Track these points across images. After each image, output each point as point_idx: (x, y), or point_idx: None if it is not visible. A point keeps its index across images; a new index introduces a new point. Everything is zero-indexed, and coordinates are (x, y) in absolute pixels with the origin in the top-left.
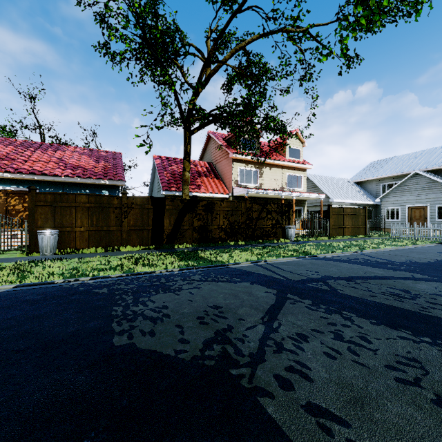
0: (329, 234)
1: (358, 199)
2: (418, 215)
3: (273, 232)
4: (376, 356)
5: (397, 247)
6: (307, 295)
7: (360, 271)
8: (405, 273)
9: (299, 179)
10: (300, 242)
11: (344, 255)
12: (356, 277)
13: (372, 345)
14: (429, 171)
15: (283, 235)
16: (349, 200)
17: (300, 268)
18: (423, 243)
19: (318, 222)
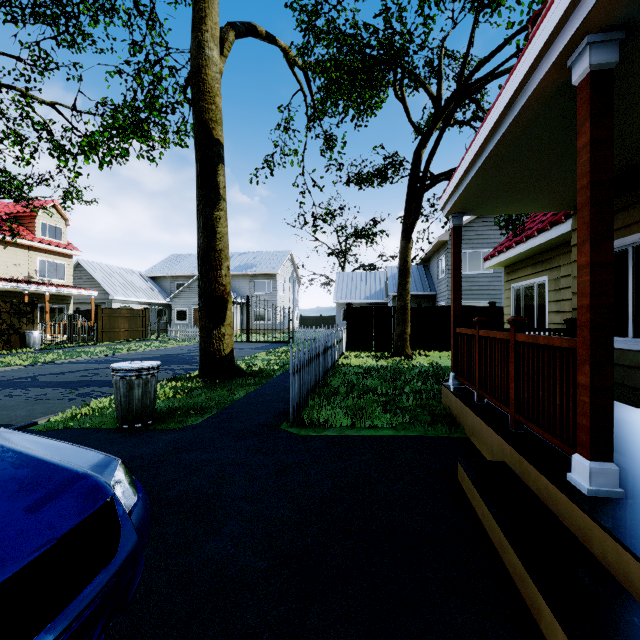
0: (97, 339)
1: (149, 298)
2: None
3: (3, 340)
4: (25, 396)
5: (156, 348)
6: (5, 385)
7: (81, 368)
8: None
9: (60, 268)
10: (49, 350)
11: (88, 359)
12: (71, 371)
13: (28, 394)
14: None
15: (23, 344)
16: (137, 298)
17: (18, 373)
18: (187, 343)
19: (80, 326)
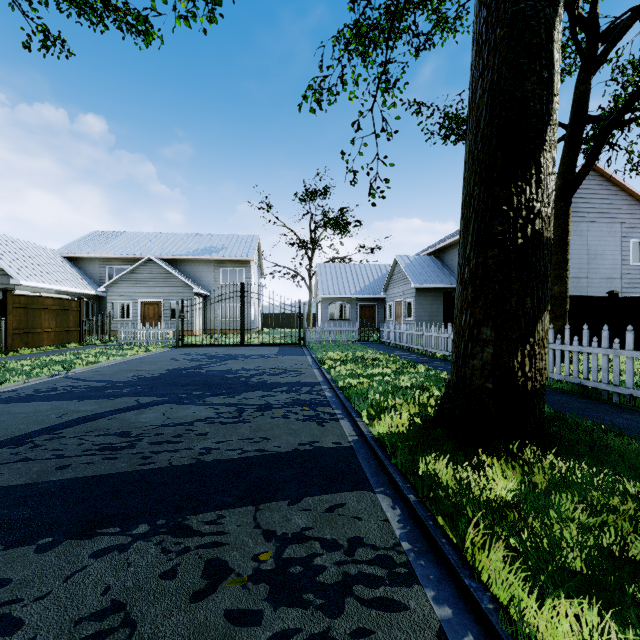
0: (5, 346)
1: (71, 286)
2: (152, 313)
3: None
4: None
5: (125, 358)
6: None
7: (52, 415)
8: (129, 400)
9: None
10: None
11: (29, 386)
12: (40, 430)
13: (21, 634)
14: (164, 260)
15: None
16: (55, 285)
17: None
18: (157, 348)
19: None
